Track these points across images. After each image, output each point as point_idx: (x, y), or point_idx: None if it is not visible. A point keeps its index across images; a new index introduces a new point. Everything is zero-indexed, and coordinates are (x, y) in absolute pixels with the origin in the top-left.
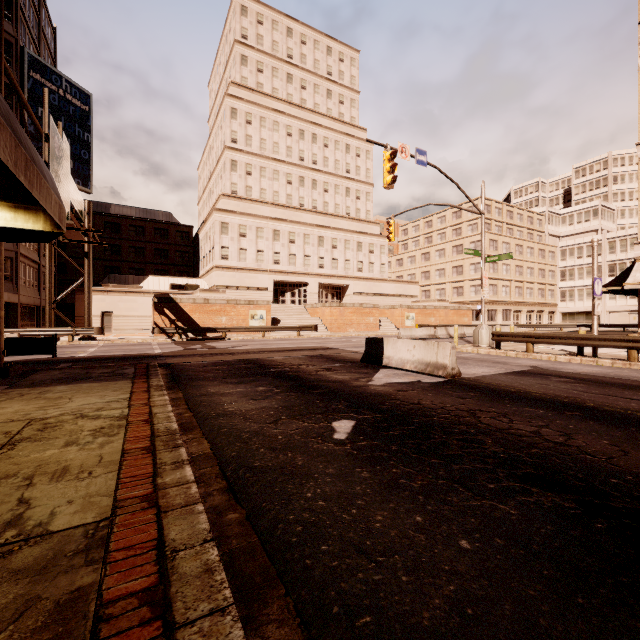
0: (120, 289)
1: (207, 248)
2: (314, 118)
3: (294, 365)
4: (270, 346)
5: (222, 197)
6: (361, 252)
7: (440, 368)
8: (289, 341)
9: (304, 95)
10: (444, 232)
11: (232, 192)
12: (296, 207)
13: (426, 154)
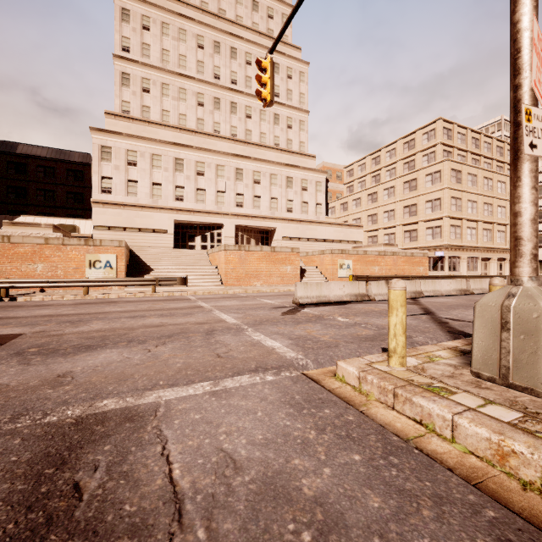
0: None
1: None
2: (234, 31)
3: None
4: None
5: (106, 116)
6: (291, 189)
7: None
8: (69, 308)
9: (223, 5)
10: (394, 167)
11: (123, 112)
12: (208, 133)
13: None
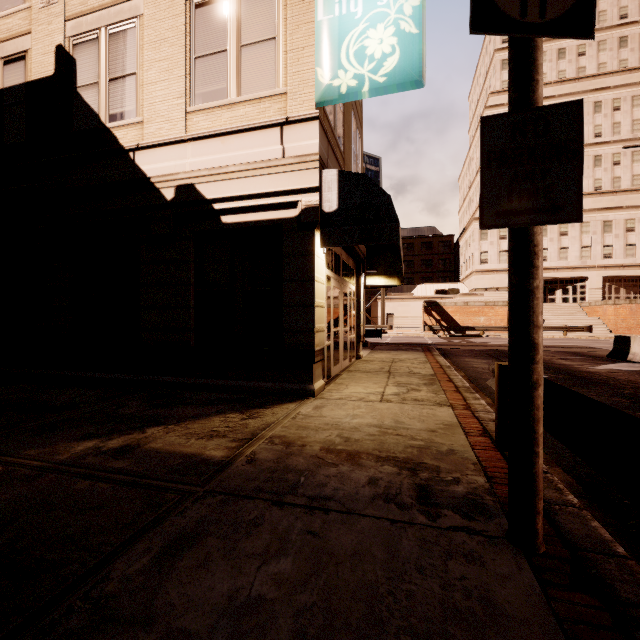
0: (398, 297)
1: (467, 254)
2: (597, 83)
3: None
4: None
5: None
6: None
7: None
8: (548, 340)
9: (582, 62)
10: None
11: None
12: None
13: None
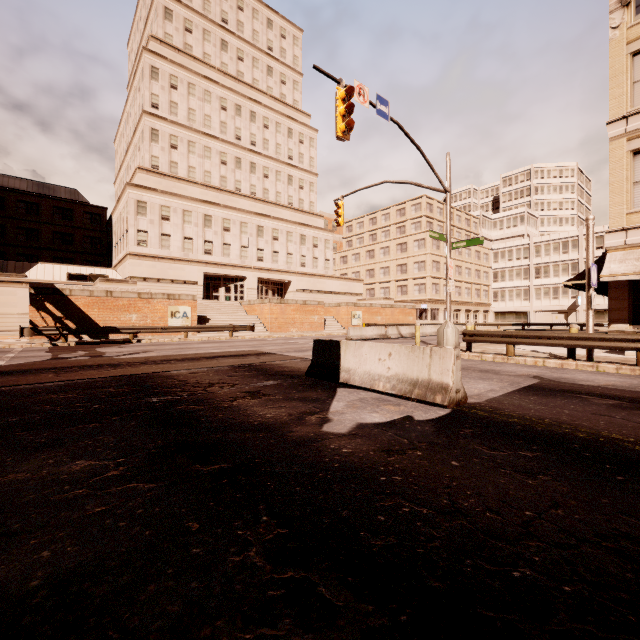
0: None
1: (120, 232)
2: (253, 94)
3: (200, 386)
4: (186, 351)
5: (139, 171)
6: (304, 246)
7: (437, 390)
8: (216, 344)
9: (241, 67)
10: (388, 230)
11: (152, 166)
12: (231, 191)
13: (388, 105)
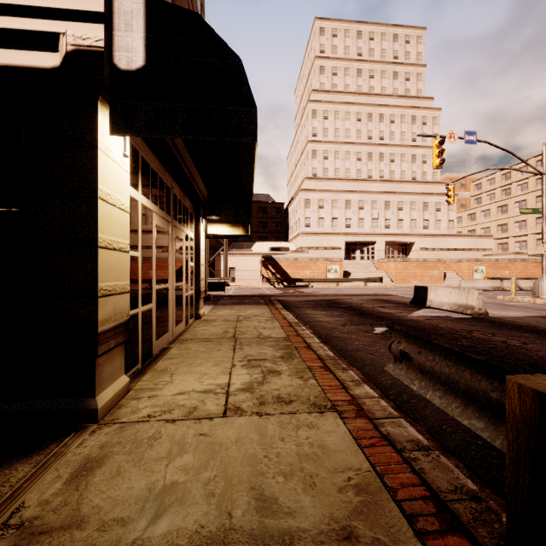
0: (240, 252)
1: (294, 219)
2: (381, 100)
3: (358, 303)
4: (342, 292)
5: (305, 180)
6: (427, 211)
7: (469, 308)
8: (357, 289)
9: (372, 83)
10: (525, 182)
11: (313, 175)
12: (365, 179)
13: (475, 134)
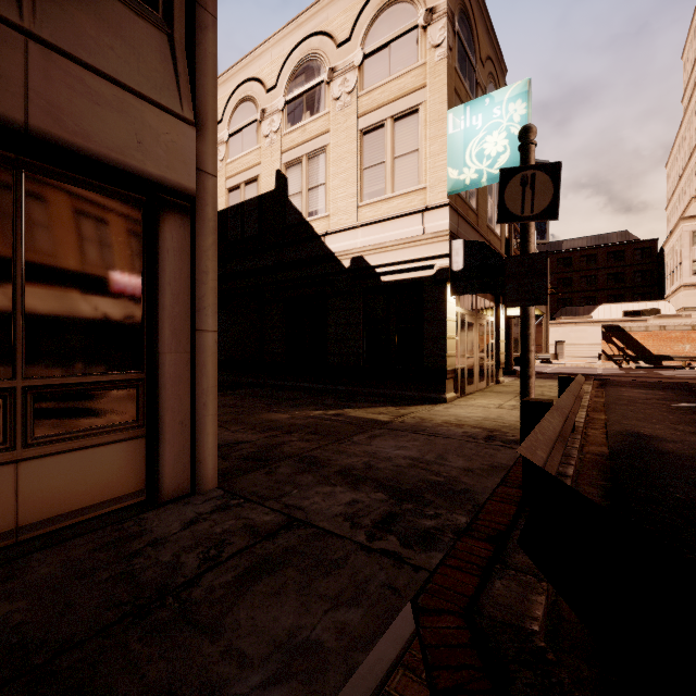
0: (570, 321)
1: (673, 264)
2: None
3: None
4: None
5: (694, 200)
6: None
7: None
8: None
9: None
10: None
11: None
12: None
13: None
